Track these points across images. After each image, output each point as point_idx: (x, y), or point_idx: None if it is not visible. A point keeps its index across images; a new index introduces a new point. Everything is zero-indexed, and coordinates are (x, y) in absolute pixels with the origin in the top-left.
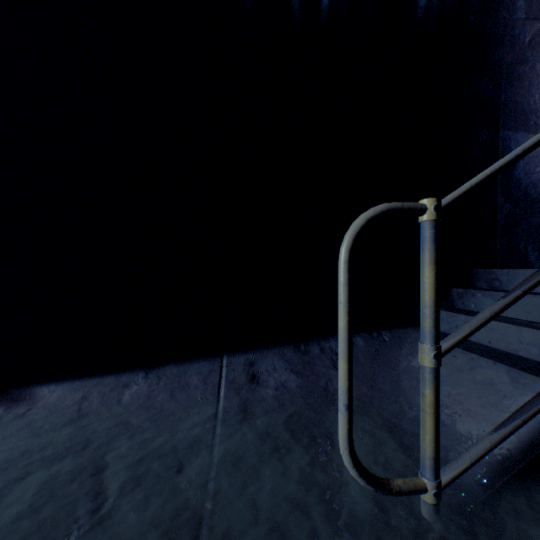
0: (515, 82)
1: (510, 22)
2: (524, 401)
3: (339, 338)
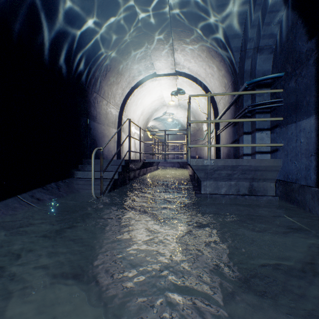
0: (92, 107)
1: (91, 91)
2: (107, 183)
3: (93, 172)
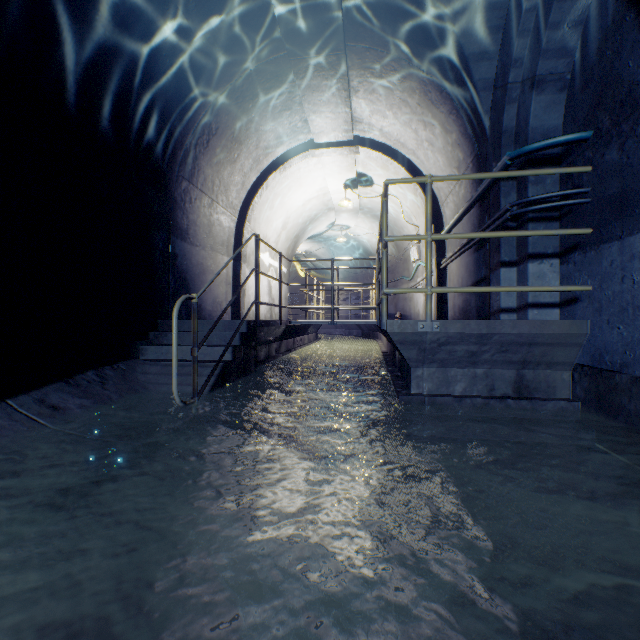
0: (178, 210)
1: (177, 176)
2: (208, 372)
3: (174, 348)
